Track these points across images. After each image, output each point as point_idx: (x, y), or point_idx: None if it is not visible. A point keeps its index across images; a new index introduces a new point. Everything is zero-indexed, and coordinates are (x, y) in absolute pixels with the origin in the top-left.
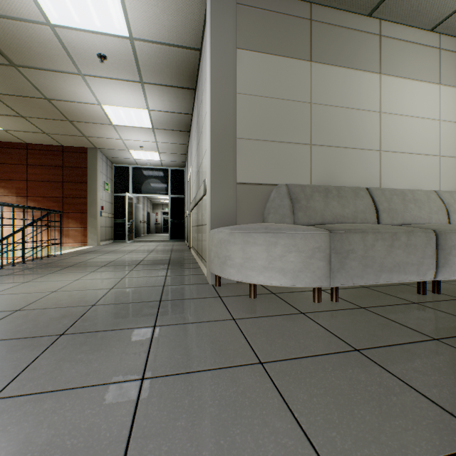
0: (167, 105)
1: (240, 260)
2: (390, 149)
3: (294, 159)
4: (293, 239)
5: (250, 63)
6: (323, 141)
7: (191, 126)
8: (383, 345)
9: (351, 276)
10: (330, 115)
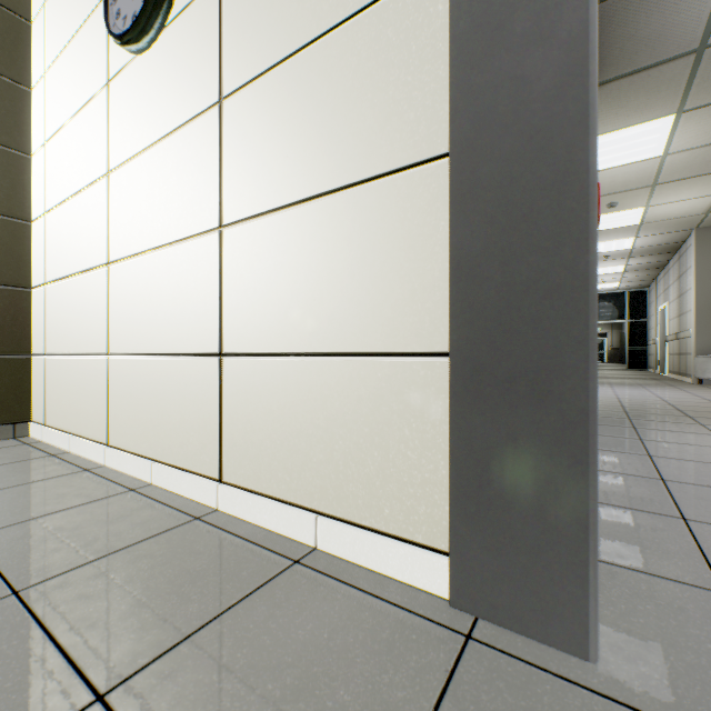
0: (644, 261)
1: None
2: None
3: None
4: None
5: None
6: None
7: (665, 265)
8: None
9: None
10: None
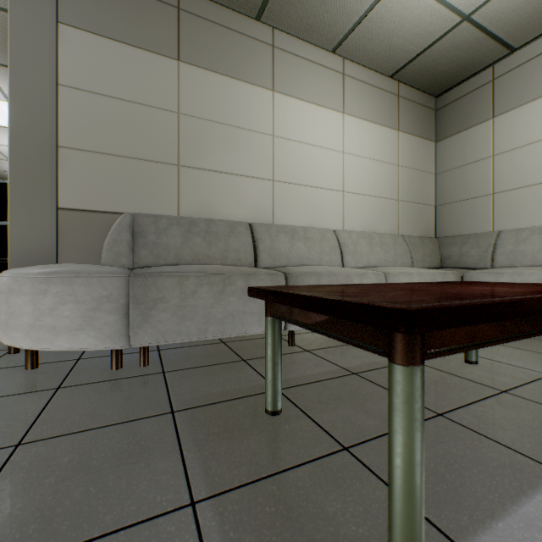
0: None
1: (5, 316)
2: (285, 179)
3: (154, 183)
4: (70, 286)
5: (83, 47)
6: (196, 162)
7: None
8: (79, 430)
9: (162, 332)
10: (206, 132)
